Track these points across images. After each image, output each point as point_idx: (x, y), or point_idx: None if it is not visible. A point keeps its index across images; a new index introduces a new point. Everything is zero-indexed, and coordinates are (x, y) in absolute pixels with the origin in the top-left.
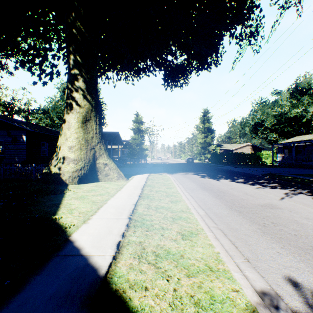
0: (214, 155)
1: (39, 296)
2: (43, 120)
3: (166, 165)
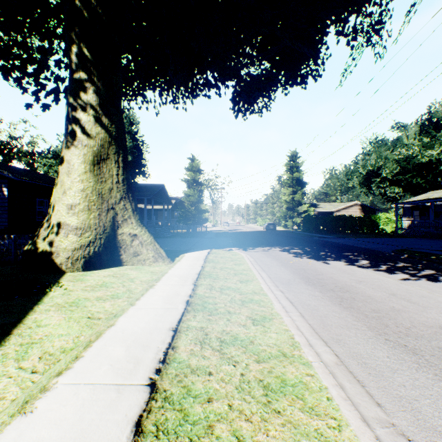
0: (308, 220)
1: None
2: (55, 167)
3: (235, 234)
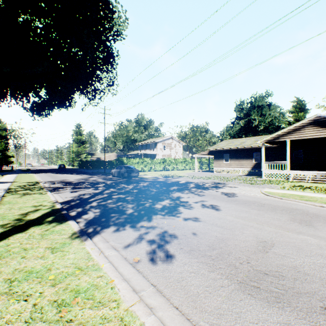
0: (82, 162)
1: (2, 182)
2: None
3: (35, 170)
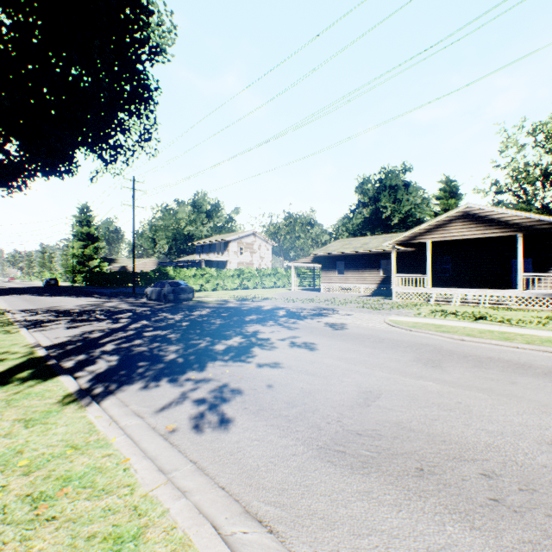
0: (91, 275)
1: None
2: None
3: None
